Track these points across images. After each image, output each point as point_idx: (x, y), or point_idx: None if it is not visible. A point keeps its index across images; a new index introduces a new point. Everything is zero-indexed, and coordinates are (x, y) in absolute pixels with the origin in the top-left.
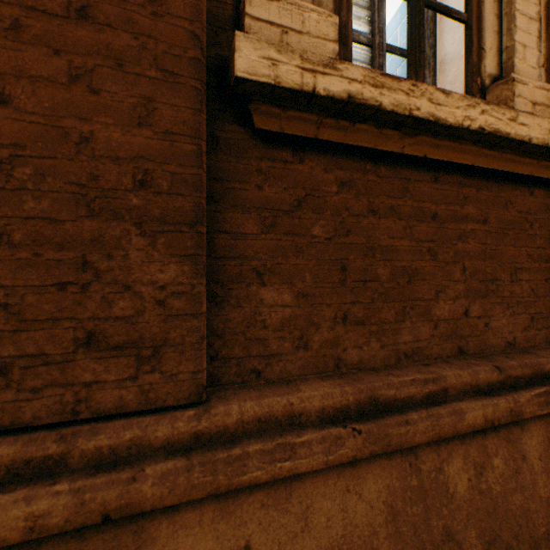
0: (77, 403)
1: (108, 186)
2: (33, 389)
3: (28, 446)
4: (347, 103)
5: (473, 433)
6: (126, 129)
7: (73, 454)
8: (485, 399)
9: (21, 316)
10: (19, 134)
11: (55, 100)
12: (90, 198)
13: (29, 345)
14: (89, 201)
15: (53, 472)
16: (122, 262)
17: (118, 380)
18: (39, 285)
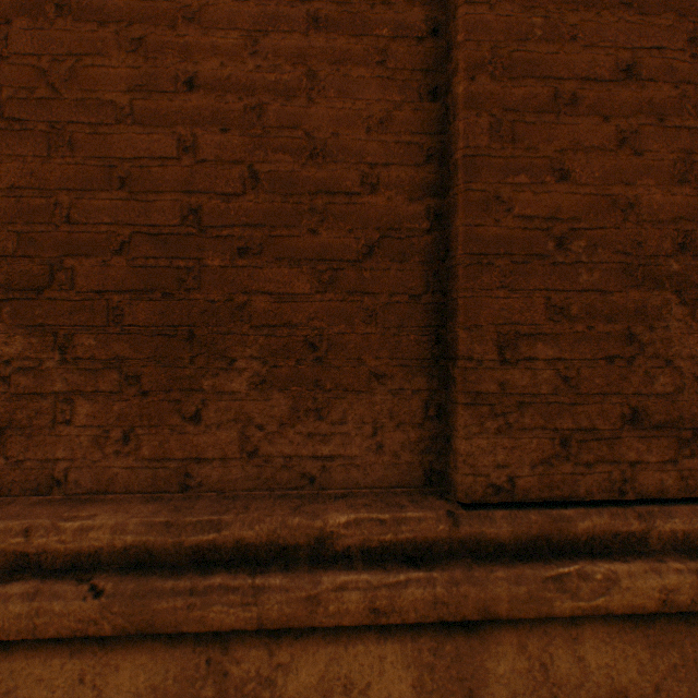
0: (621, 482)
1: (648, 253)
2: (584, 464)
3: (614, 519)
4: None
5: None
6: (665, 189)
7: (650, 534)
8: None
9: (575, 389)
10: (574, 208)
11: (602, 169)
12: (632, 267)
13: (582, 419)
14: (632, 270)
15: (635, 549)
16: (661, 334)
17: (657, 462)
18: (589, 359)
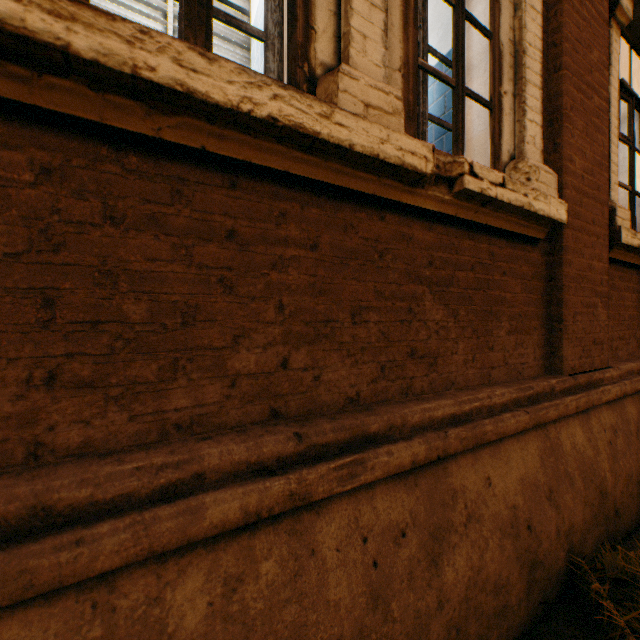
0: None
1: None
2: None
3: None
4: None
5: (236, 532)
6: None
7: None
8: (257, 482)
9: None
10: None
11: None
12: None
13: None
14: None
15: None
16: None
17: None
18: None
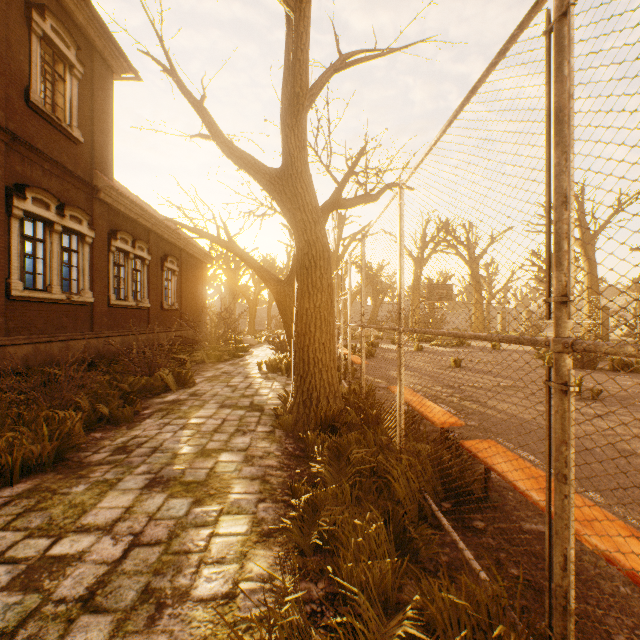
0: None
1: None
2: None
3: None
4: (26, 296)
5: (45, 343)
6: None
7: None
8: (47, 338)
9: None
10: None
11: None
12: None
13: None
14: None
15: None
16: None
17: None
18: None
